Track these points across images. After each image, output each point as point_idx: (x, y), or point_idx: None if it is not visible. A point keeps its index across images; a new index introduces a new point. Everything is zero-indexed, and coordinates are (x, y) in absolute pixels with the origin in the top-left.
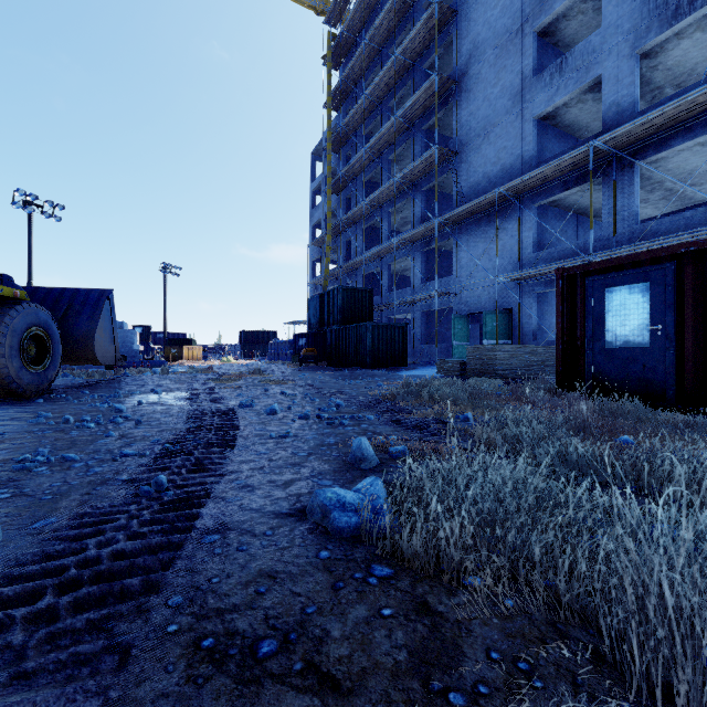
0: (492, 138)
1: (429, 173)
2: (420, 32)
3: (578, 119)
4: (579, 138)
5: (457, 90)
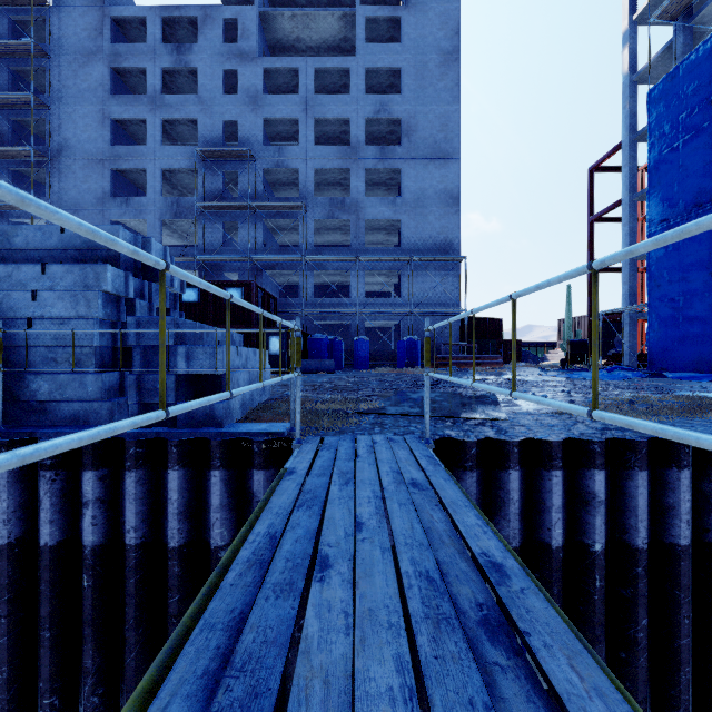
0: (81, 216)
1: (18, 210)
2: (12, 98)
3: (138, 226)
4: (139, 232)
5: (51, 163)
